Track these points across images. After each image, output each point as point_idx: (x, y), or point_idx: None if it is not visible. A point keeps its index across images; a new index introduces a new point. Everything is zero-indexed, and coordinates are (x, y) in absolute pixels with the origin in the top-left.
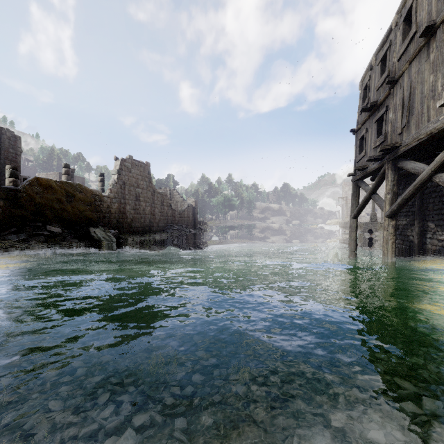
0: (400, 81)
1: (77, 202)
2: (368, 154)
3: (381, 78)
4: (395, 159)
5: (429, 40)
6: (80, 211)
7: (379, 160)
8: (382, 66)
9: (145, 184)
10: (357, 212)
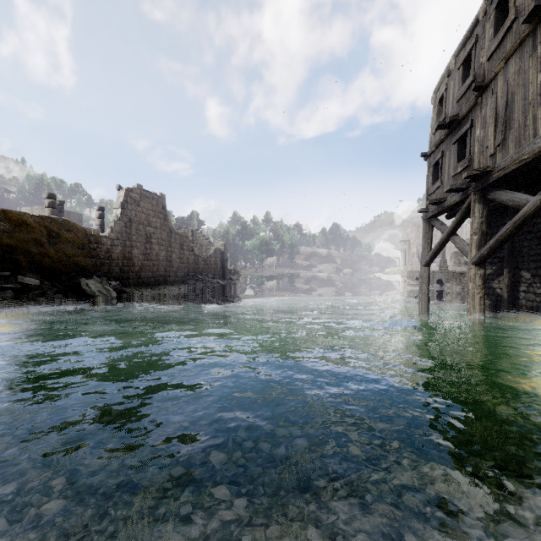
0: (492, 86)
1: (63, 245)
2: (444, 184)
3: (463, 84)
4: (484, 189)
5: (535, 27)
6: (67, 257)
7: (462, 191)
8: (464, 70)
9: (158, 222)
10: (430, 258)
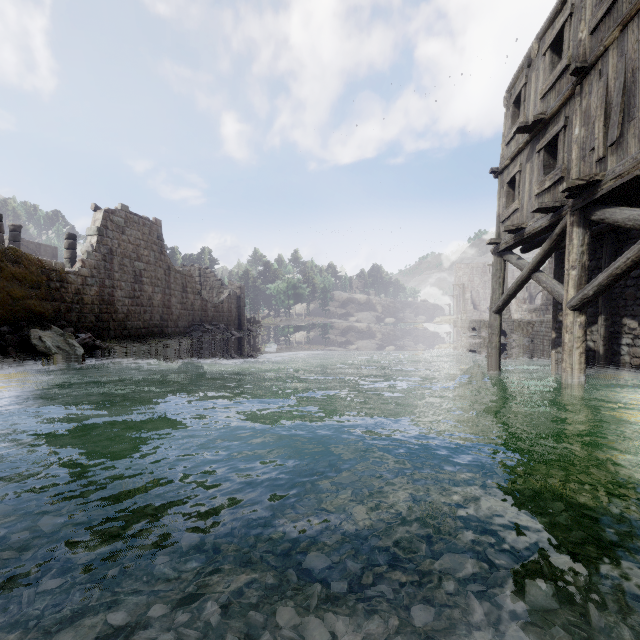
0: (598, 67)
1: (7, 282)
2: (524, 205)
3: (552, 73)
4: (586, 208)
5: None
6: (14, 299)
7: (553, 211)
8: (552, 55)
9: (152, 256)
10: (503, 303)
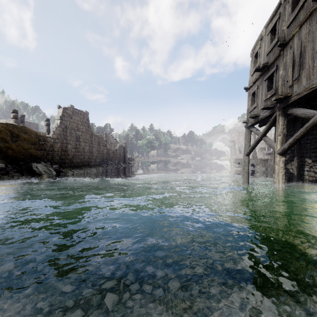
0: (290, 43)
1: (22, 142)
2: (259, 105)
3: (271, 44)
4: (285, 108)
5: None
6: (24, 149)
7: (271, 109)
8: (271, 35)
9: (84, 129)
10: (250, 151)
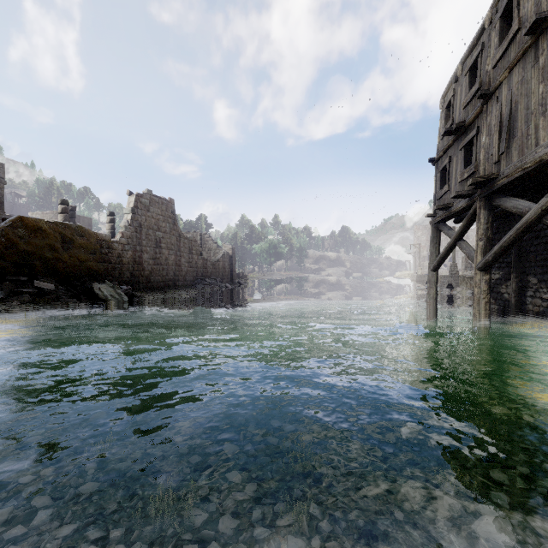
0: (497, 94)
1: (77, 250)
2: (452, 189)
3: (469, 91)
4: (490, 196)
5: (537, 39)
6: (80, 262)
7: (468, 197)
8: (471, 76)
9: (168, 227)
10: (438, 263)
